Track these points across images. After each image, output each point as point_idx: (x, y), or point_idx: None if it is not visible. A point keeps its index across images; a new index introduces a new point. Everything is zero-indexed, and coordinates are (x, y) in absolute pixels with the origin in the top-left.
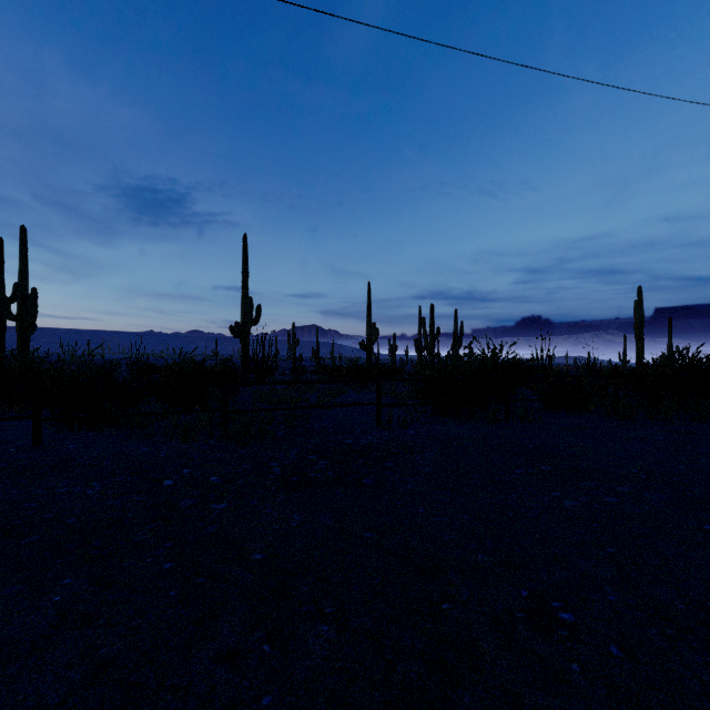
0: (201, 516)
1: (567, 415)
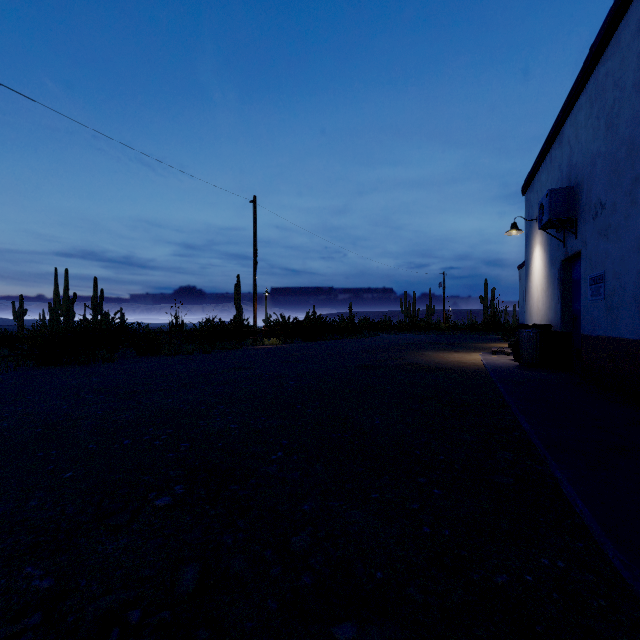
0: None
1: (146, 357)
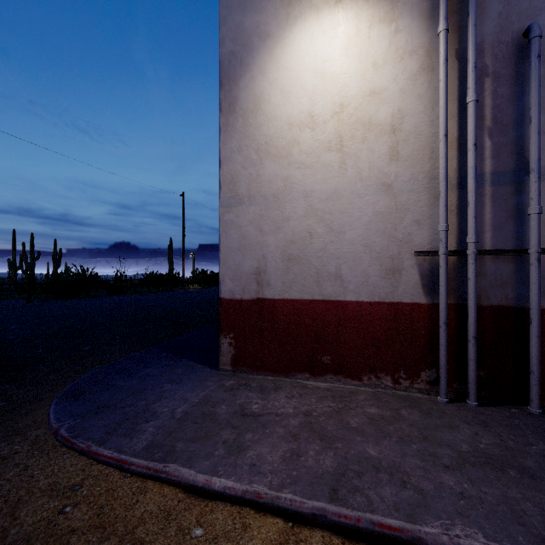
0: (0, 312)
1: (115, 296)
